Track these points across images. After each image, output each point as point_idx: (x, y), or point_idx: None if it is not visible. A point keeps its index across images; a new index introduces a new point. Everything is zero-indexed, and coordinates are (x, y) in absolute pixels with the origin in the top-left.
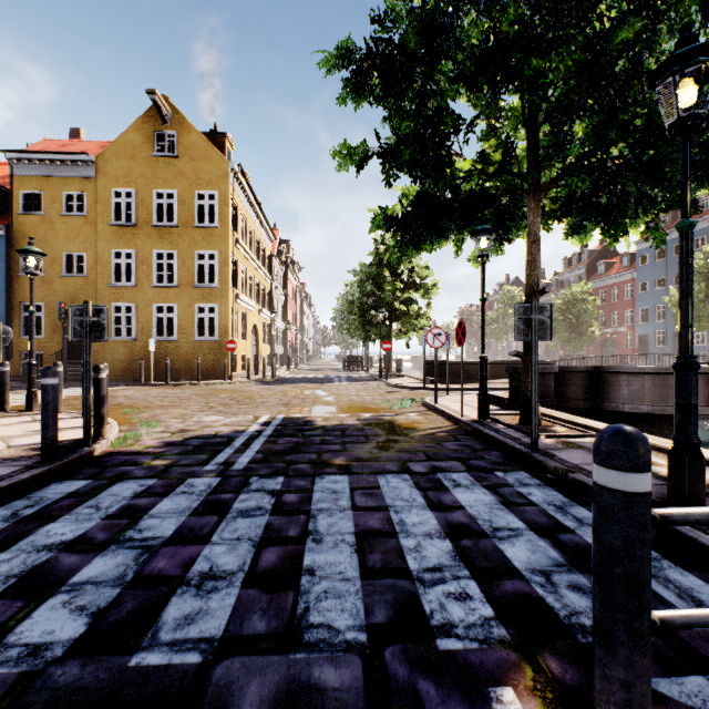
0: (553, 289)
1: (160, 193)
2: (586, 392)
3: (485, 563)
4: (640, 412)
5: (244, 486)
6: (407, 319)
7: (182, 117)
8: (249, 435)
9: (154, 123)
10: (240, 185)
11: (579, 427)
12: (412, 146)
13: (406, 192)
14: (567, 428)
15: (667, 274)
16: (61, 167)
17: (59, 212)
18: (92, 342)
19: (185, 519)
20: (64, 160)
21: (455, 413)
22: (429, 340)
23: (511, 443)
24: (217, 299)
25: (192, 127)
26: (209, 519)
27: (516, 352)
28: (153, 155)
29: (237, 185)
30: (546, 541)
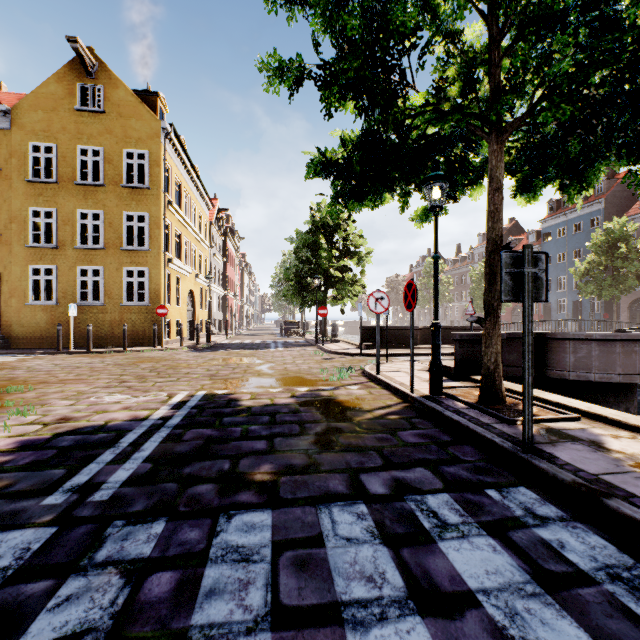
0: (469, 262)
1: (84, 149)
2: None
3: None
4: (587, 380)
5: (86, 552)
6: (342, 286)
7: (109, 71)
8: (149, 426)
9: (78, 75)
10: (174, 147)
11: (549, 404)
12: (359, 59)
13: (346, 136)
14: (537, 406)
15: (567, 249)
16: None
17: None
18: (6, 307)
19: None
20: None
21: (402, 386)
22: (370, 305)
23: (488, 435)
24: (148, 263)
25: (120, 83)
26: None
27: (477, 318)
28: (76, 109)
29: (170, 147)
30: None
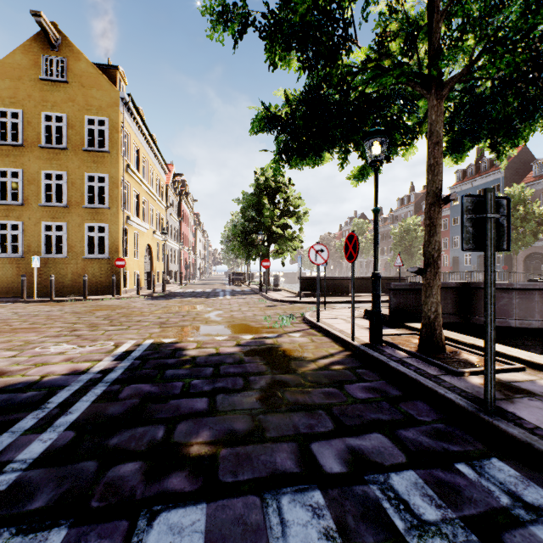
0: (389, 222)
1: (48, 115)
2: (456, 307)
3: None
4: (509, 326)
5: None
6: (283, 241)
7: (71, 45)
8: (86, 381)
9: (42, 48)
10: (132, 116)
11: None
12: (305, 3)
13: (289, 96)
14: (477, 355)
15: None
16: None
17: None
18: None
19: None
20: None
21: (342, 334)
22: (311, 256)
23: (440, 390)
24: (107, 219)
25: (81, 55)
26: None
27: (417, 269)
28: (41, 78)
29: (129, 115)
30: None
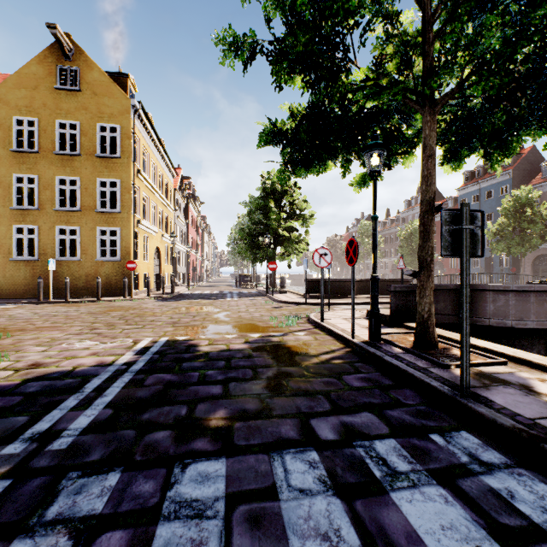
0: (397, 224)
1: (62, 123)
2: (455, 308)
3: None
4: (505, 326)
5: (36, 508)
6: (289, 244)
7: (84, 55)
8: (113, 371)
9: (57, 58)
10: (142, 122)
11: (477, 349)
12: (307, 34)
13: (294, 110)
14: None
15: None
16: None
17: None
18: None
19: None
20: None
21: (344, 333)
22: (315, 260)
23: (426, 379)
24: (119, 223)
25: (94, 65)
26: None
27: (412, 272)
28: (55, 87)
29: (139, 122)
30: None
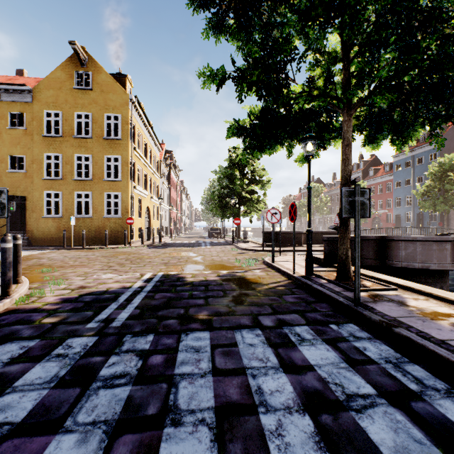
0: None
1: (79, 114)
2: (376, 254)
3: (353, 453)
4: (413, 268)
5: (116, 346)
6: (250, 204)
7: (95, 62)
8: (133, 291)
9: (75, 65)
10: (137, 111)
11: (380, 281)
12: (259, 69)
13: (252, 110)
14: (372, 282)
15: (412, 176)
16: (7, 94)
17: (5, 126)
18: (30, 219)
19: (47, 392)
20: (9, 89)
21: (288, 270)
22: (268, 217)
23: (336, 297)
24: (120, 189)
25: (102, 69)
26: (72, 391)
27: (334, 226)
28: (74, 88)
29: (135, 111)
30: (402, 412)
